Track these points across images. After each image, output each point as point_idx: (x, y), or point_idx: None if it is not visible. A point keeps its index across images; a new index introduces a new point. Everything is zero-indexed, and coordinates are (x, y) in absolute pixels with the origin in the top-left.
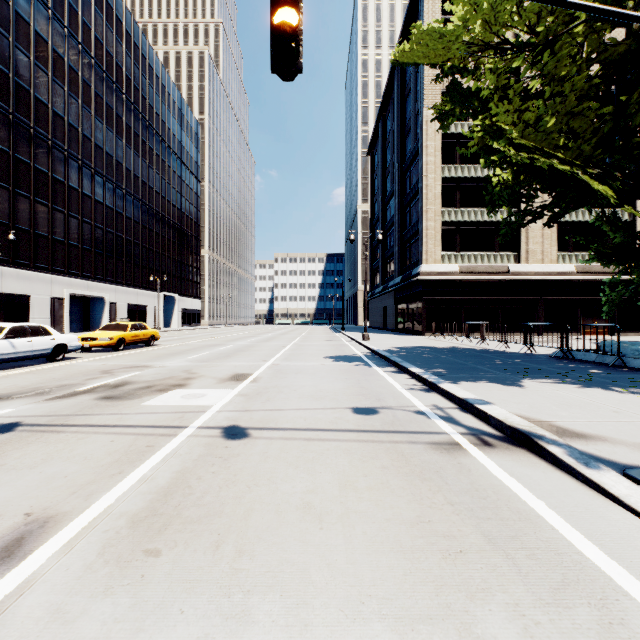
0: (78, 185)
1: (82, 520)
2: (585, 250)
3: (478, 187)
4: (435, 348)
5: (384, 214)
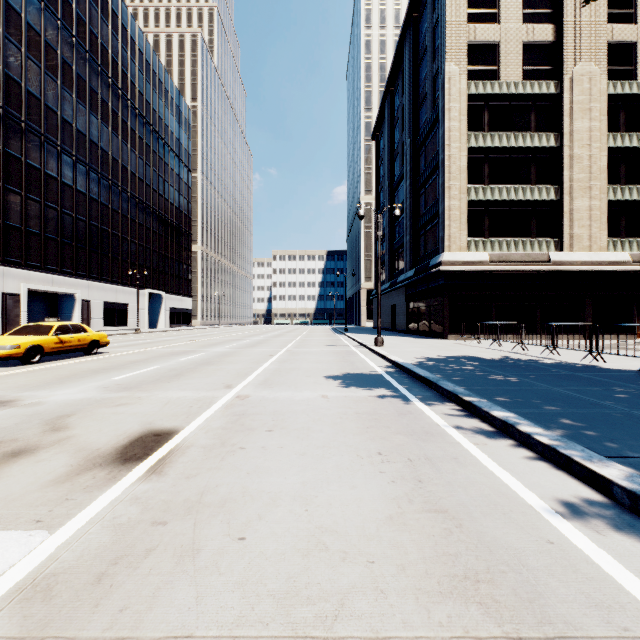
0: (40, 164)
1: None
2: (639, 235)
3: (511, 159)
4: (486, 360)
5: (392, 201)
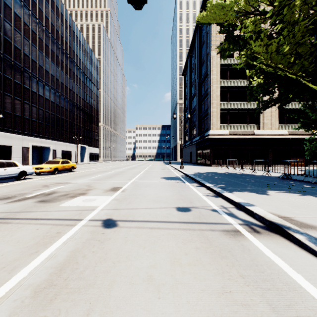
0: (36, 90)
1: (2, 291)
2: (292, 123)
3: (238, 91)
4: (218, 173)
5: (190, 105)
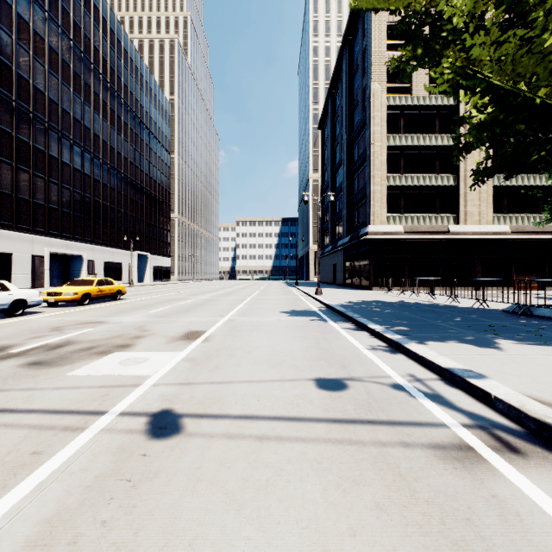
0: (58, 154)
1: None
2: (518, 212)
3: (420, 154)
4: (386, 302)
5: (333, 181)
